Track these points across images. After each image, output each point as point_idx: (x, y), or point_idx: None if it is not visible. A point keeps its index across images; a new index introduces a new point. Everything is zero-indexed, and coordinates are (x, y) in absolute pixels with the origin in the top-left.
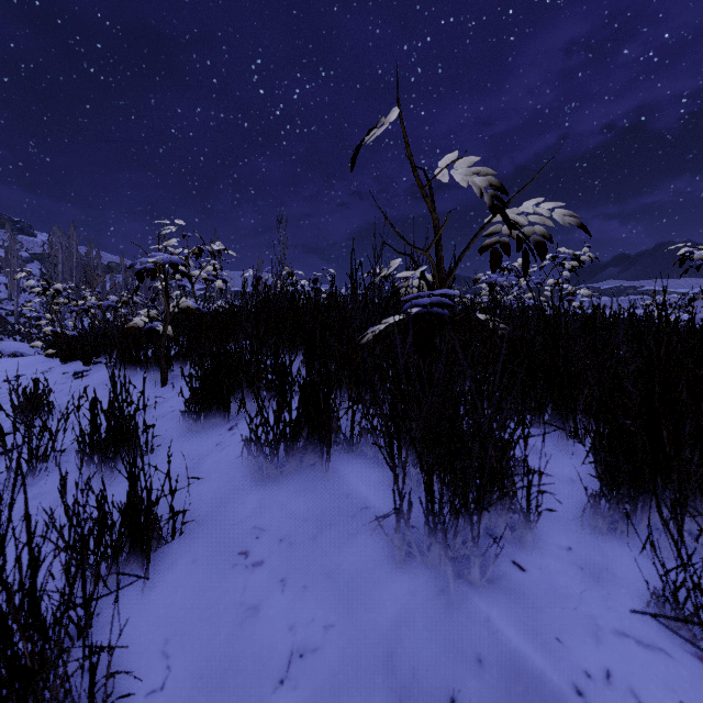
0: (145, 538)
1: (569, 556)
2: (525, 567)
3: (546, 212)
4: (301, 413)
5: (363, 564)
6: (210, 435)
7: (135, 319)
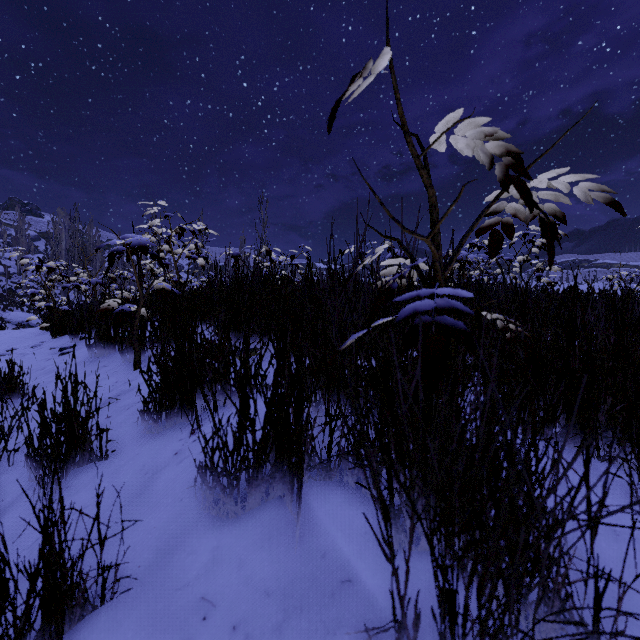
0: (58, 616)
1: None
2: None
3: (564, 186)
4: (266, 435)
5: None
6: (170, 439)
7: (109, 300)
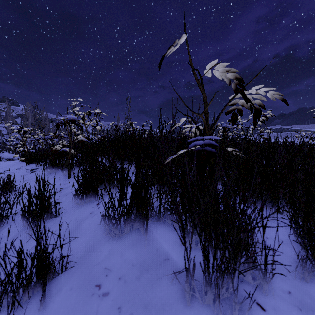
0: (44, 275)
1: (290, 298)
2: (265, 307)
3: (263, 93)
4: (132, 201)
5: (166, 300)
6: (87, 207)
7: (56, 146)
